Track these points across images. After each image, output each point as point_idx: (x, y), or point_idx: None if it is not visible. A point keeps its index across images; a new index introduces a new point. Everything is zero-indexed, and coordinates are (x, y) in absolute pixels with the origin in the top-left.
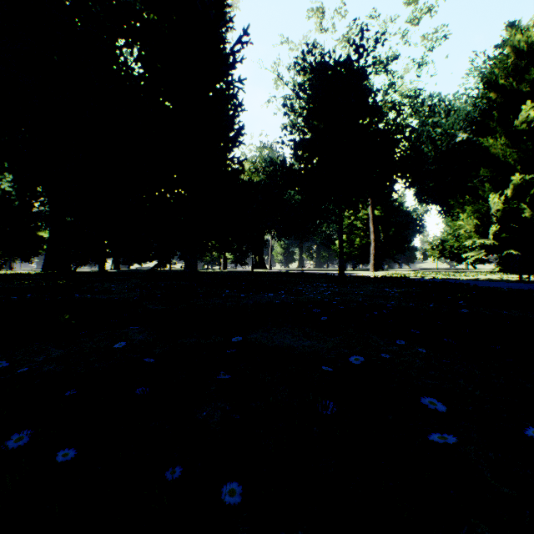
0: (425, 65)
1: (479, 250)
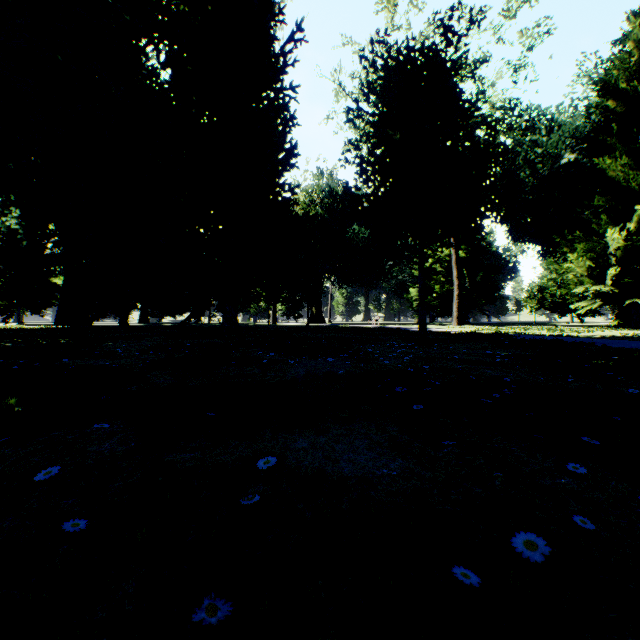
0: (524, 68)
1: (592, 299)
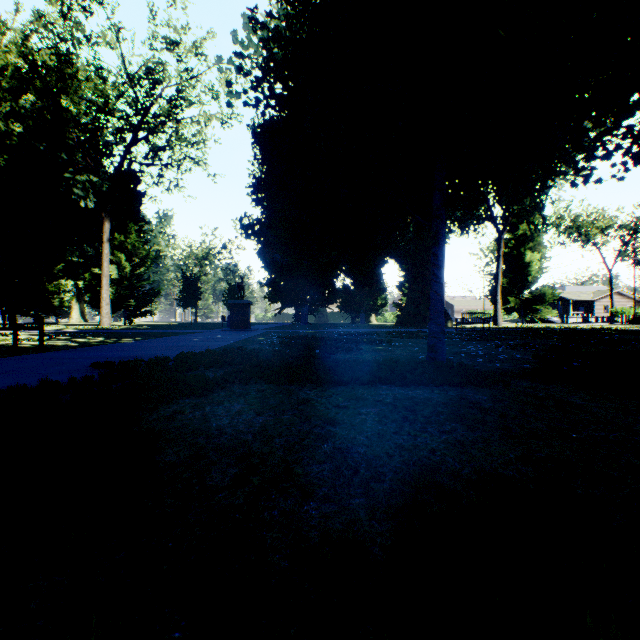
0: None
1: None
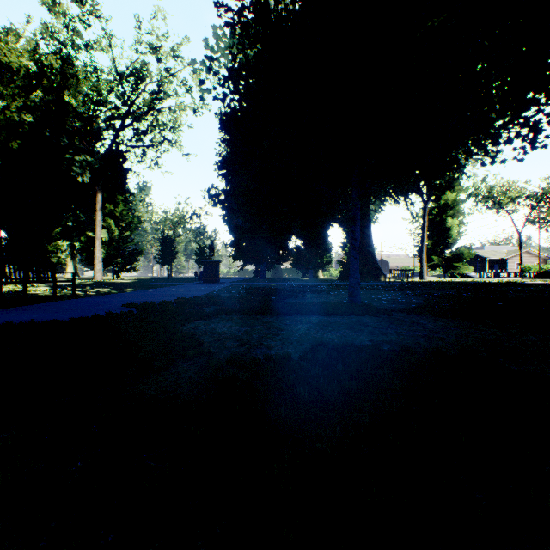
0: None
1: None
